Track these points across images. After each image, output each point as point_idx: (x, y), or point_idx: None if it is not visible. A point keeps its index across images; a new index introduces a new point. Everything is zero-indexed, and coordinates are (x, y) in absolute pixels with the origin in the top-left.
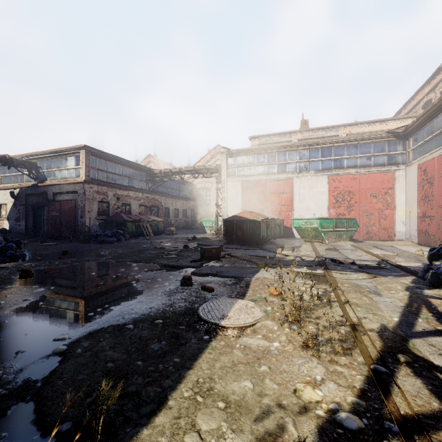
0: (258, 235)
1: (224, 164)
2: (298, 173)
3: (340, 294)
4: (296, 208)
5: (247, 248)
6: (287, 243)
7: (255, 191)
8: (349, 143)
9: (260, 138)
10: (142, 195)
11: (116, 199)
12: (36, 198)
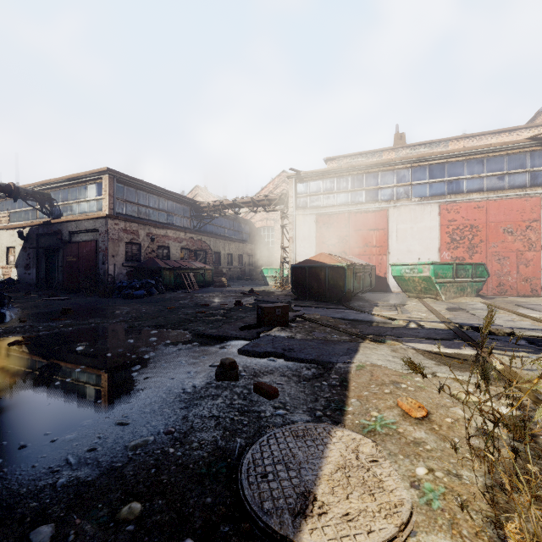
0: (342, 288)
1: (292, 191)
2: (396, 202)
3: None
4: (393, 251)
5: (327, 307)
6: (382, 299)
7: (335, 228)
8: (470, 157)
9: (339, 160)
10: (185, 236)
11: (150, 240)
12: (50, 239)
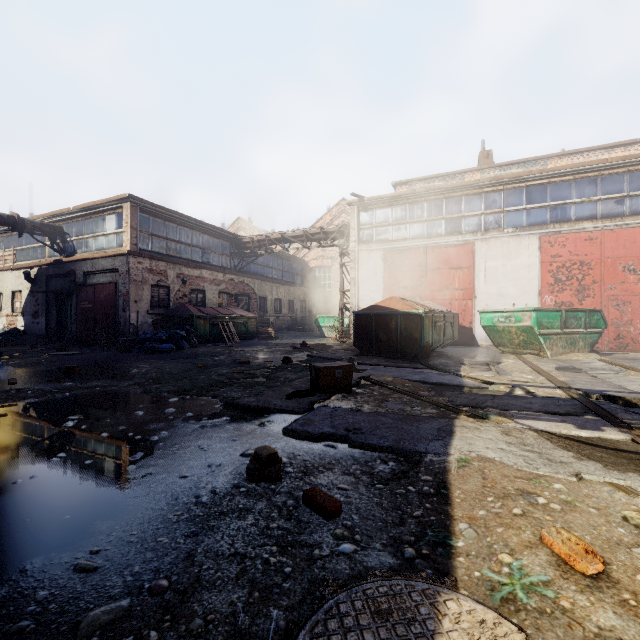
0: (418, 341)
1: (354, 222)
2: (484, 233)
3: None
4: (480, 295)
5: (400, 365)
6: (468, 355)
7: (407, 266)
8: (580, 175)
9: (410, 184)
10: (223, 277)
11: (181, 283)
12: (61, 281)
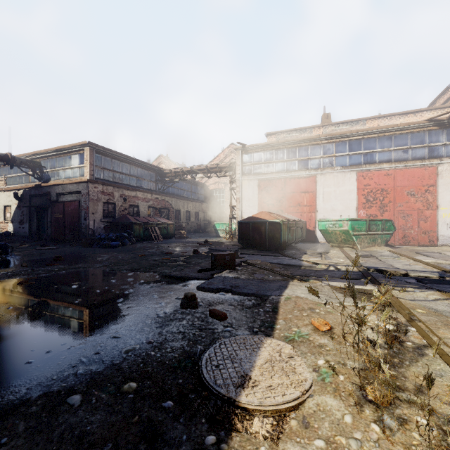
0: (278, 239)
1: (239, 161)
2: (322, 170)
3: (425, 330)
4: (320, 209)
5: (266, 254)
6: (311, 248)
7: (274, 191)
8: (381, 134)
9: (277, 134)
10: (151, 196)
11: (123, 200)
12: (40, 199)
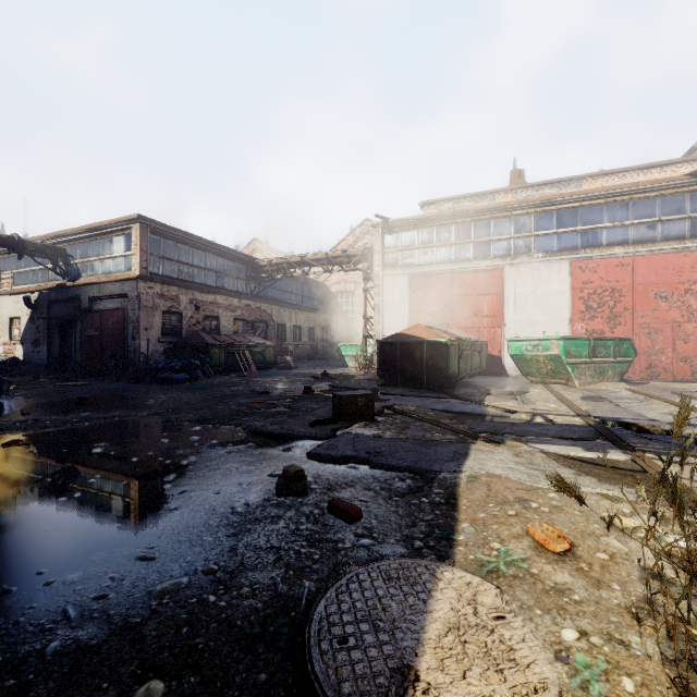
0: (444, 370)
1: (378, 245)
2: (513, 258)
3: None
4: (509, 322)
5: (424, 395)
6: (496, 385)
7: (434, 292)
8: (611, 199)
9: (438, 204)
10: (239, 303)
11: (194, 309)
12: (65, 307)
